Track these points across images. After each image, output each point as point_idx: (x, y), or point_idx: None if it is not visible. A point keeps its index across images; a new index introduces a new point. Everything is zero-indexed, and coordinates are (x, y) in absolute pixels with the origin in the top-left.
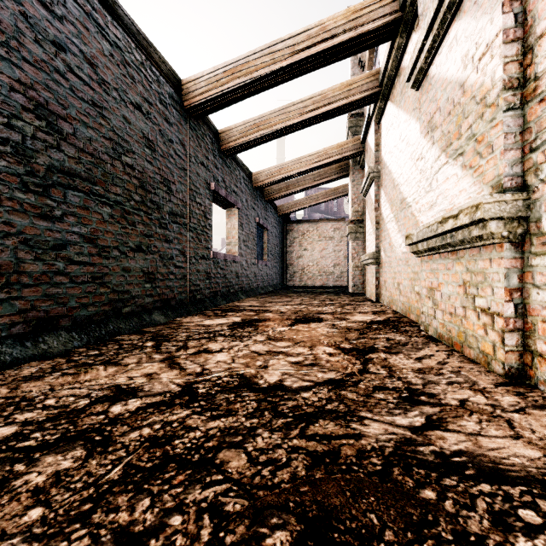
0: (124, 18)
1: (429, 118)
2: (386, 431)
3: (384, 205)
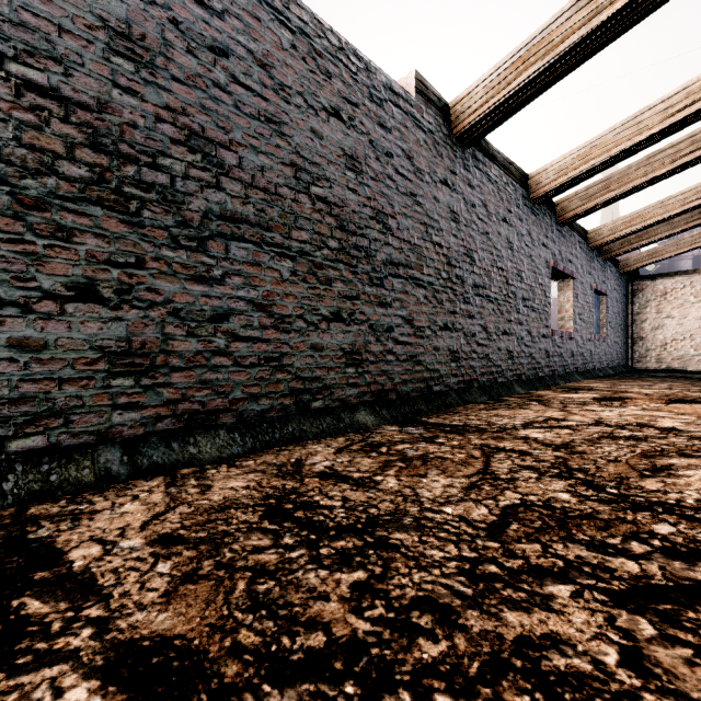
0: (497, 156)
1: None
2: None
3: None
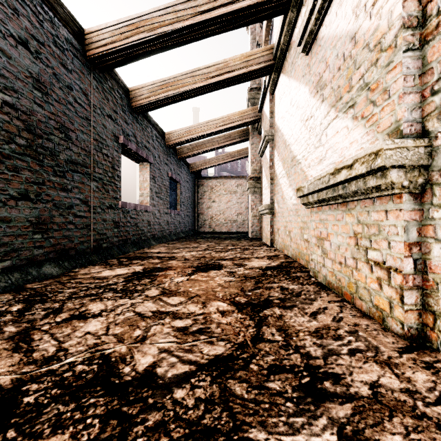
0: None
1: (318, 77)
2: None
3: (277, 163)
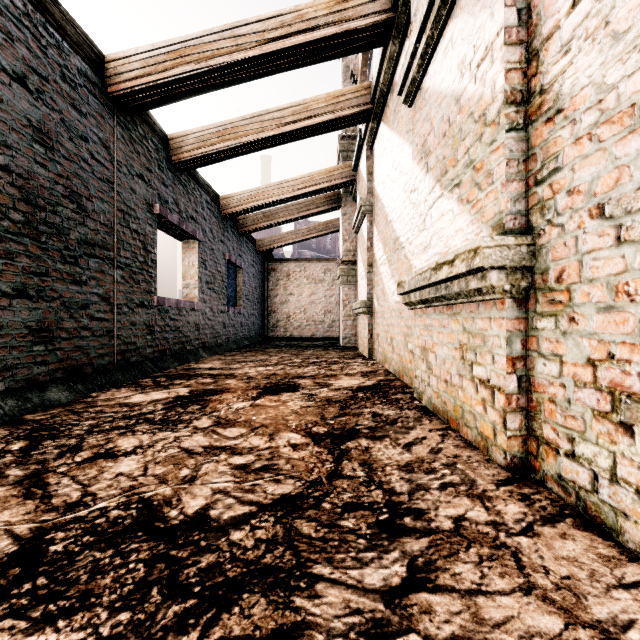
0: None
1: (423, 140)
2: (347, 606)
3: (377, 244)
